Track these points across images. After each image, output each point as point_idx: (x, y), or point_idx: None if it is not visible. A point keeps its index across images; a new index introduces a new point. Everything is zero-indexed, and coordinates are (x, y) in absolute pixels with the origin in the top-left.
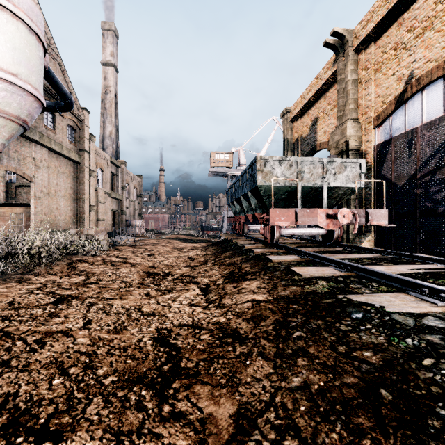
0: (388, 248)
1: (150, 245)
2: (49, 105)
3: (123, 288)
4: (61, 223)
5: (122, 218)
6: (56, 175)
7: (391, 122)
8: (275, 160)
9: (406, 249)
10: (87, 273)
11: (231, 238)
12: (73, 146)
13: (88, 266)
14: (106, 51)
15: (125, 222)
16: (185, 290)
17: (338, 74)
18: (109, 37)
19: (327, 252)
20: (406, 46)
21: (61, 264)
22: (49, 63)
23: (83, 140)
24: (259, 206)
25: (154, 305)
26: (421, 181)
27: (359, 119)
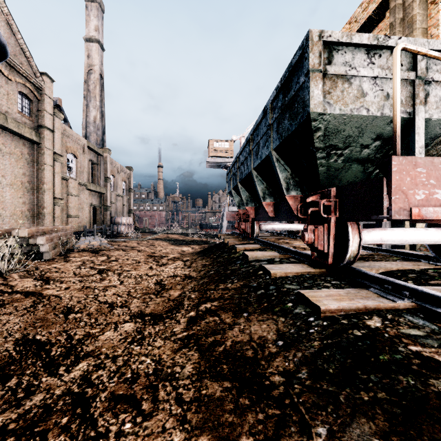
0: None
1: (121, 251)
2: None
3: None
4: (6, 220)
5: (105, 215)
6: None
7: None
8: (358, 45)
9: None
10: None
11: (234, 242)
12: (27, 120)
13: None
14: (89, 26)
15: (109, 220)
16: None
17: None
18: (93, 9)
19: None
20: None
21: None
22: None
23: (43, 113)
24: (294, 183)
25: None
26: None
27: None
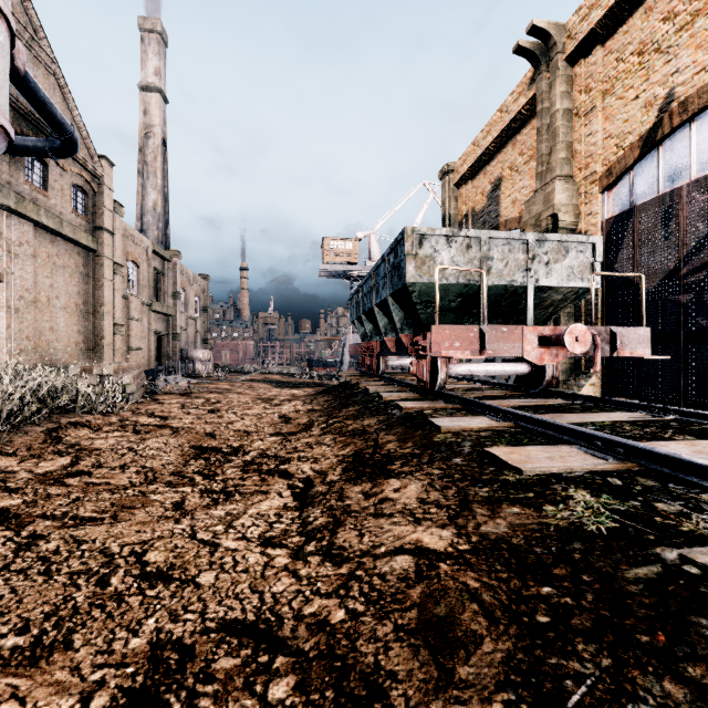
0: (627, 397)
1: (216, 393)
2: (34, 144)
3: (136, 486)
4: (60, 355)
5: (174, 347)
6: (50, 270)
7: (633, 179)
8: (440, 235)
9: (660, 399)
10: (80, 450)
11: (357, 380)
12: (82, 221)
13: (88, 435)
14: (146, 67)
15: (179, 354)
16: (260, 496)
17: (538, 100)
18: (152, 43)
19: (541, 407)
20: (660, 46)
21: (33, 432)
22: (34, 72)
23: (102, 211)
24: (407, 323)
25: (182, 540)
26: (688, 280)
27: (576, 177)
